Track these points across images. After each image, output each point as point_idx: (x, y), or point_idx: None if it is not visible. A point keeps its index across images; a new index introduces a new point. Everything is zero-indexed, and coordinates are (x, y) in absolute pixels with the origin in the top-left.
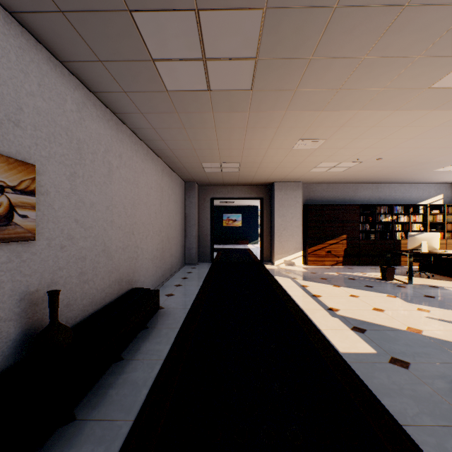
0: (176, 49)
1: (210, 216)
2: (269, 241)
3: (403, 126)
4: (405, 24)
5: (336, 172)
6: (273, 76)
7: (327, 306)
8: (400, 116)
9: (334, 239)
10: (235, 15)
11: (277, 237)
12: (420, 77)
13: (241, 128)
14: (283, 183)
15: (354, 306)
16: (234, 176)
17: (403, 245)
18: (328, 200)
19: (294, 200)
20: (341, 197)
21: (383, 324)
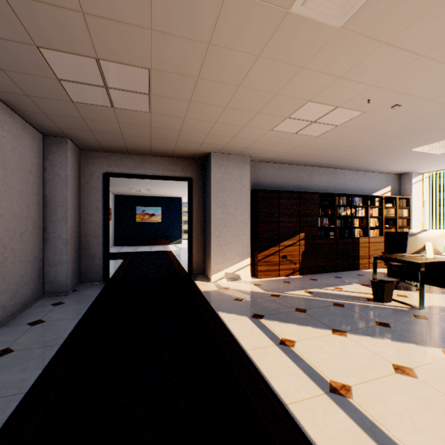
0: None
1: (102, 204)
2: (201, 244)
3: None
4: None
5: (307, 138)
6: None
7: None
8: None
9: (290, 239)
10: None
11: (215, 238)
12: None
13: None
14: (224, 155)
15: None
16: (141, 126)
17: (362, 244)
18: (281, 185)
19: (239, 182)
20: (295, 183)
21: None
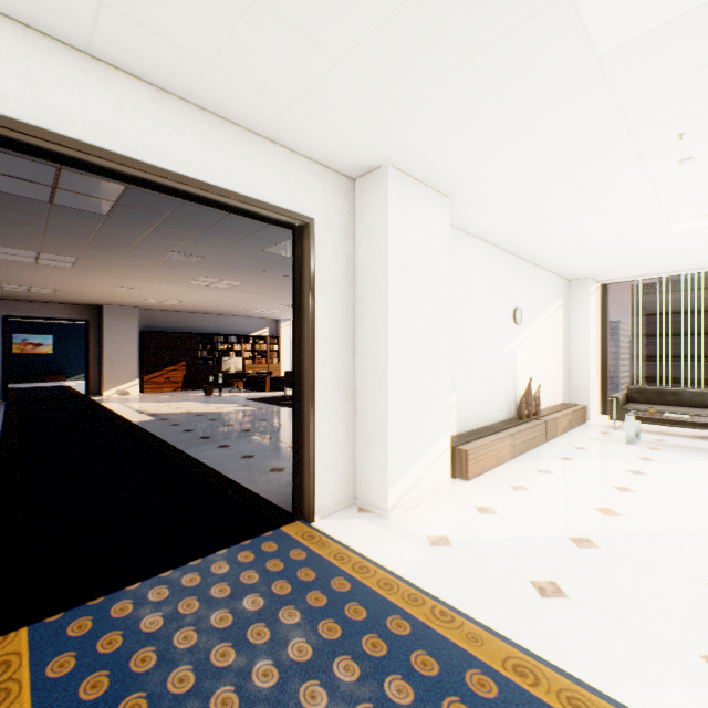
0: (19, 254)
1: (2, 340)
2: (98, 371)
3: (191, 291)
4: (152, 270)
5: (170, 305)
6: (88, 268)
7: (141, 411)
8: (184, 288)
9: (174, 366)
10: (63, 256)
11: (108, 365)
12: (176, 280)
13: (62, 276)
14: (116, 307)
15: (163, 408)
16: (47, 296)
17: None
18: (170, 327)
19: (129, 326)
20: (183, 325)
21: (173, 412)
